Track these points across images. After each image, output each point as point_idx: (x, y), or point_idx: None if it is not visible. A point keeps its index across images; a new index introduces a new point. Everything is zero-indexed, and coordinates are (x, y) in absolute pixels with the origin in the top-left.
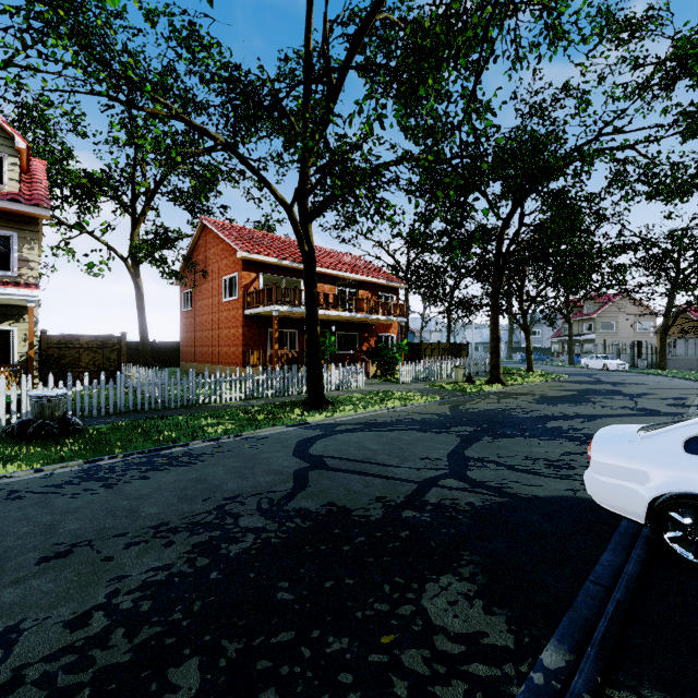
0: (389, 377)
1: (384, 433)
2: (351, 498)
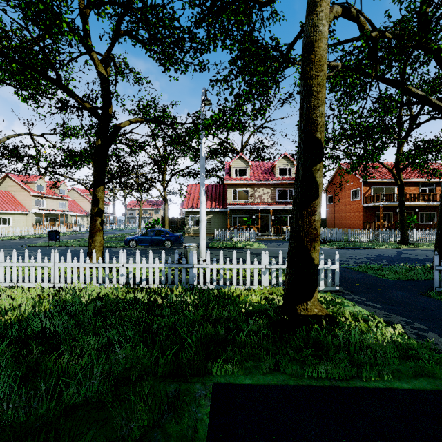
0: None
1: None
2: (414, 257)
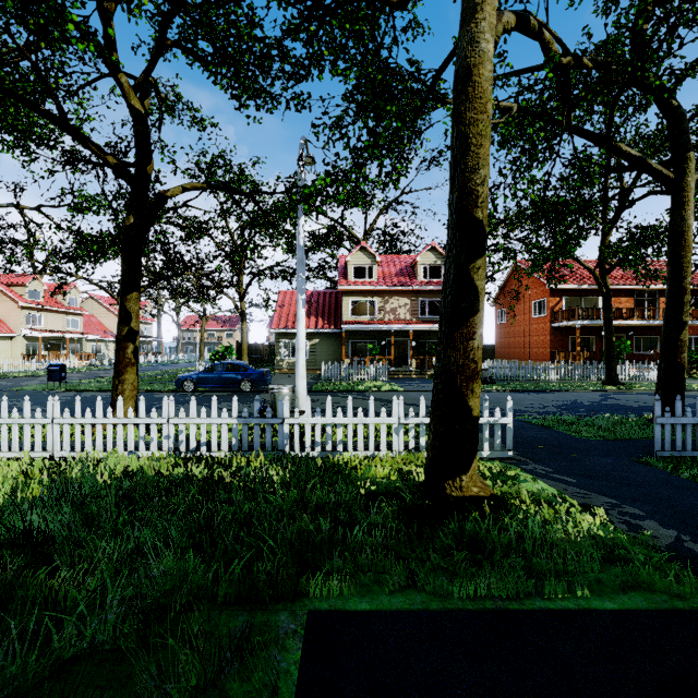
0: (693, 375)
1: None
2: (626, 404)
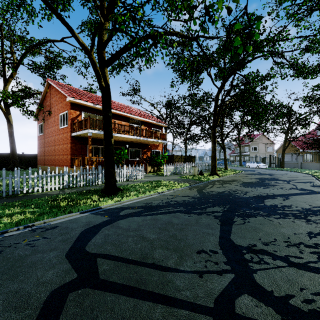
0: (158, 173)
1: (158, 217)
2: None
